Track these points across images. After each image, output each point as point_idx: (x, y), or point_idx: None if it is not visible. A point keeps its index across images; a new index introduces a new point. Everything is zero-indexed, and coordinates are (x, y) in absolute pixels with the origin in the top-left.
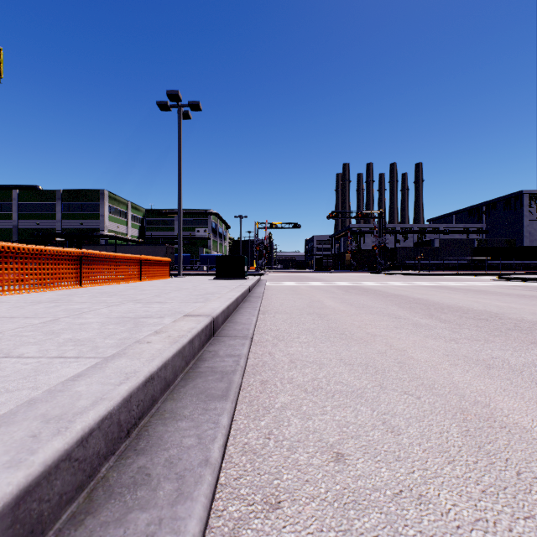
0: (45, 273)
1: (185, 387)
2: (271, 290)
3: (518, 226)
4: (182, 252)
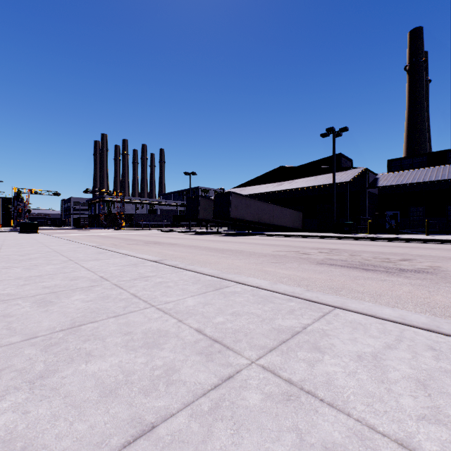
0: None
1: None
2: None
3: None
4: None
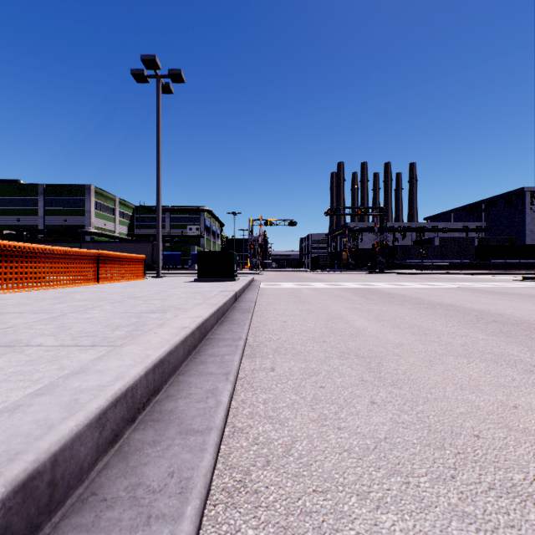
0: None
1: None
2: (266, 296)
3: (519, 224)
4: (173, 251)
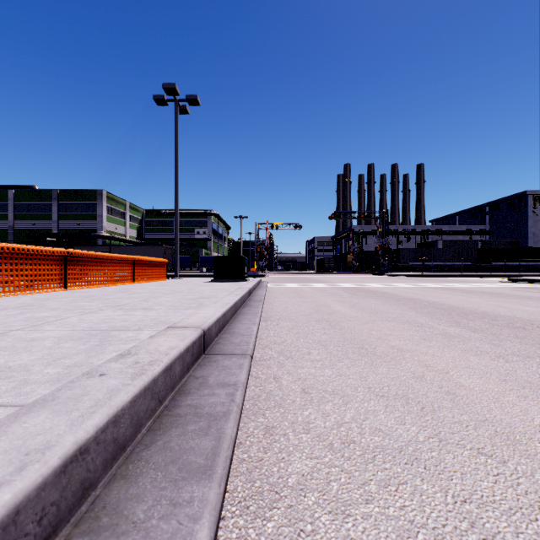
0: (23, 274)
1: (149, 447)
2: (273, 293)
3: (522, 227)
4: (181, 254)
